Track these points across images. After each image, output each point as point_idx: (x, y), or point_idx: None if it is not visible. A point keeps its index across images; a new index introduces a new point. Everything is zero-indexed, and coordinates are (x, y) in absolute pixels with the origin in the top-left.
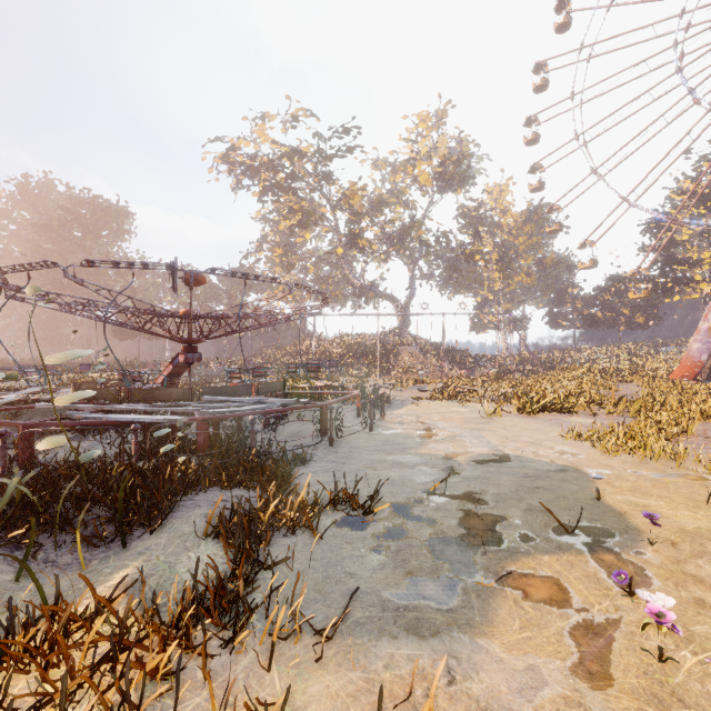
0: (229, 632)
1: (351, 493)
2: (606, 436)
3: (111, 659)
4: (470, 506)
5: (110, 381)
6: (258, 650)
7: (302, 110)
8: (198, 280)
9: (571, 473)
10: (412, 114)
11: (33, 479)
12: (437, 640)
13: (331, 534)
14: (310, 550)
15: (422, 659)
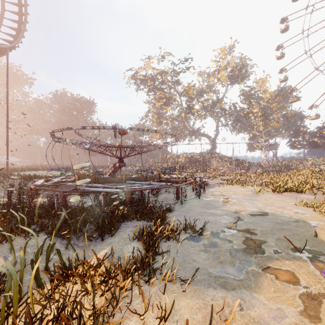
0: (146, 278)
1: (192, 226)
2: (321, 205)
3: (105, 282)
4: (248, 235)
5: (90, 174)
6: (158, 286)
7: (166, 53)
8: (125, 132)
9: (301, 223)
10: (217, 49)
11: (67, 212)
12: (234, 292)
13: (184, 243)
14: (176, 249)
15: (228, 298)
